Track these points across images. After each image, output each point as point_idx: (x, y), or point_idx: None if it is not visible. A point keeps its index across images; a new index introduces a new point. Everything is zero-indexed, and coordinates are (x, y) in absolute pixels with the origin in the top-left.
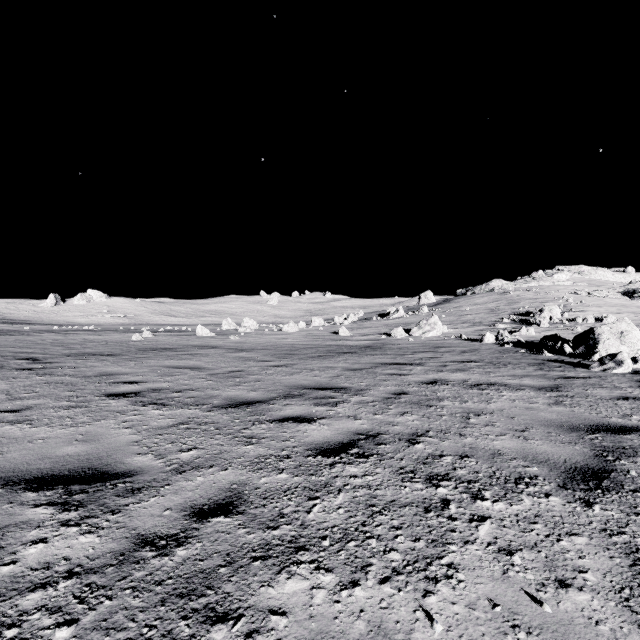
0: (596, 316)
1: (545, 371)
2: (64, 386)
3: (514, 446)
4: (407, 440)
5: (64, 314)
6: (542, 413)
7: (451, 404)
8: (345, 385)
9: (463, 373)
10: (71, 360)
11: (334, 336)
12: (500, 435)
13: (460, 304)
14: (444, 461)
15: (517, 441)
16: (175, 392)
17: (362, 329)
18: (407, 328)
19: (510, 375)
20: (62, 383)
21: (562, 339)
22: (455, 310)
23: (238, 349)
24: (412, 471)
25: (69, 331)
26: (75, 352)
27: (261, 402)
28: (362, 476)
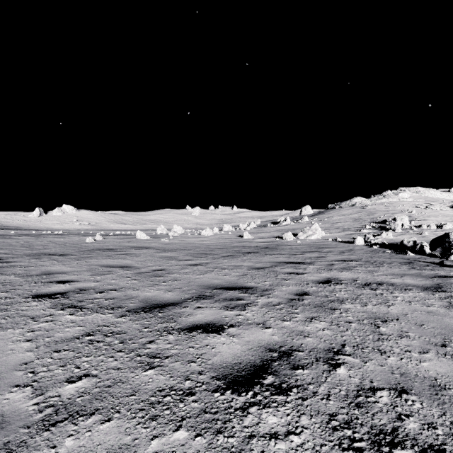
0: (436, 224)
1: (418, 270)
2: (2, 286)
3: (449, 371)
4: (325, 361)
5: (45, 222)
6: (447, 319)
7: (353, 307)
8: (251, 284)
9: (350, 272)
10: (27, 259)
11: (240, 239)
12: (423, 352)
13: (331, 215)
14: (381, 401)
15: (447, 362)
16: (98, 292)
17: (260, 233)
18: (294, 232)
19: (391, 274)
20: (3, 283)
21: (419, 242)
22: (328, 219)
23: (165, 249)
24: (348, 423)
25: (42, 235)
26: (35, 252)
27: (174, 305)
28: (285, 435)
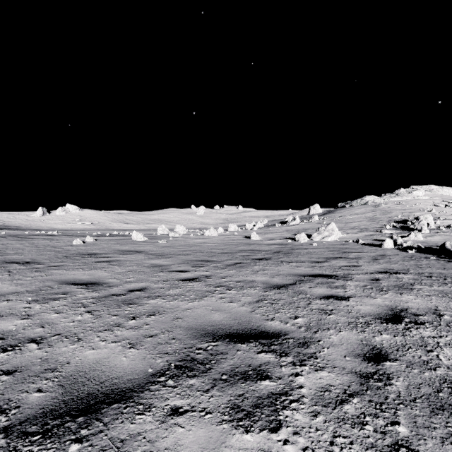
0: None
1: None
2: None
3: None
4: None
5: (48, 222)
6: None
7: None
8: (275, 326)
9: (414, 294)
10: None
11: (247, 240)
12: None
13: (343, 214)
14: None
15: None
16: (2, 350)
17: (269, 234)
18: (306, 233)
19: None
20: None
21: None
22: (340, 218)
23: (159, 254)
24: None
25: (31, 236)
26: None
27: (123, 399)
28: None
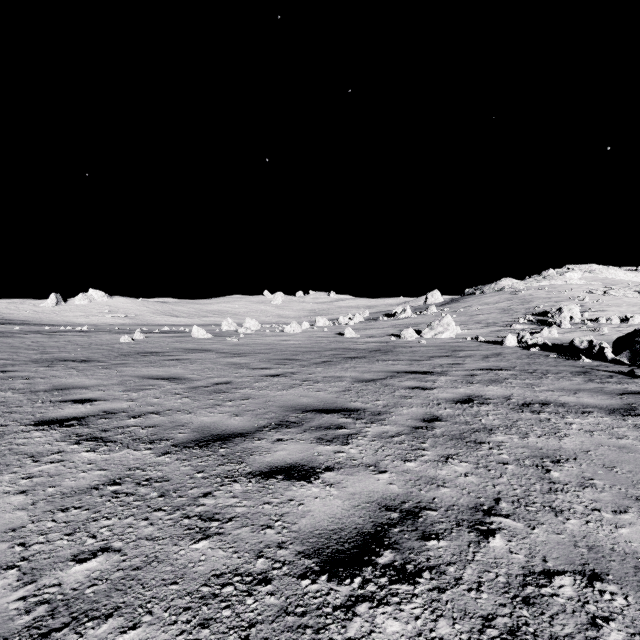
0: (619, 316)
1: (598, 383)
2: None
3: None
4: (471, 525)
5: (65, 314)
6: None
7: (508, 440)
8: (357, 405)
9: (499, 386)
10: (33, 368)
11: (339, 338)
12: (619, 511)
13: (470, 304)
14: (562, 593)
15: None
16: (132, 417)
17: (369, 330)
18: (417, 329)
19: (559, 389)
20: None
21: (596, 342)
22: (465, 310)
23: (233, 353)
24: (513, 633)
25: (58, 332)
26: (46, 357)
27: (243, 436)
28: None
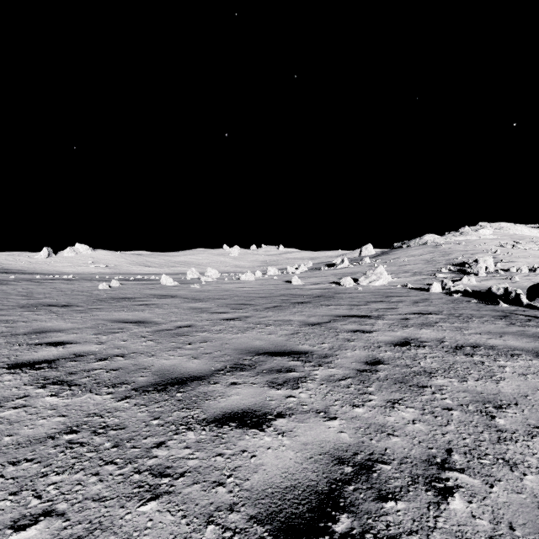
0: (527, 266)
1: (519, 326)
2: None
3: None
4: (427, 482)
5: (55, 264)
6: None
7: (448, 383)
8: (305, 348)
9: (432, 329)
10: (18, 312)
11: (287, 285)
12: None
13: (398, 256)
14: None
15: None
16: (99, 360)
17: (312, 278)
18: (353, 277)
19: (486, 332)
20: None
21: (511, 289)
22: (394, 261)
23: (195, 298)
24: None
25: (47, 280)
26: (32, 302)
27: (199, 379)
28: None
